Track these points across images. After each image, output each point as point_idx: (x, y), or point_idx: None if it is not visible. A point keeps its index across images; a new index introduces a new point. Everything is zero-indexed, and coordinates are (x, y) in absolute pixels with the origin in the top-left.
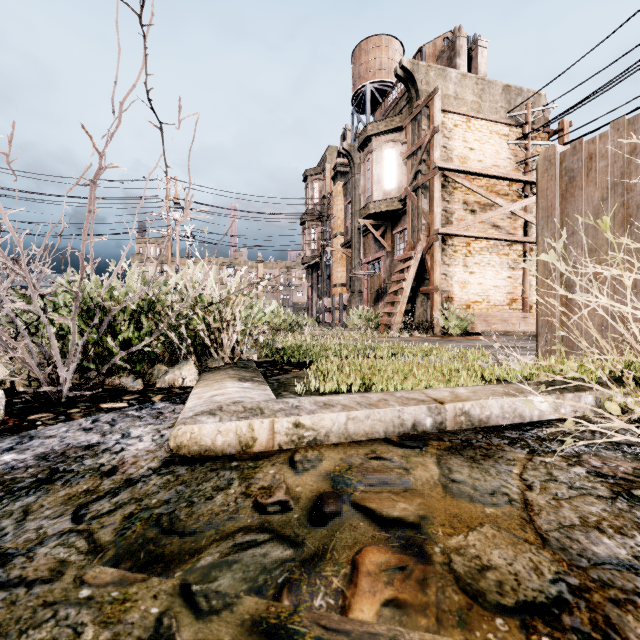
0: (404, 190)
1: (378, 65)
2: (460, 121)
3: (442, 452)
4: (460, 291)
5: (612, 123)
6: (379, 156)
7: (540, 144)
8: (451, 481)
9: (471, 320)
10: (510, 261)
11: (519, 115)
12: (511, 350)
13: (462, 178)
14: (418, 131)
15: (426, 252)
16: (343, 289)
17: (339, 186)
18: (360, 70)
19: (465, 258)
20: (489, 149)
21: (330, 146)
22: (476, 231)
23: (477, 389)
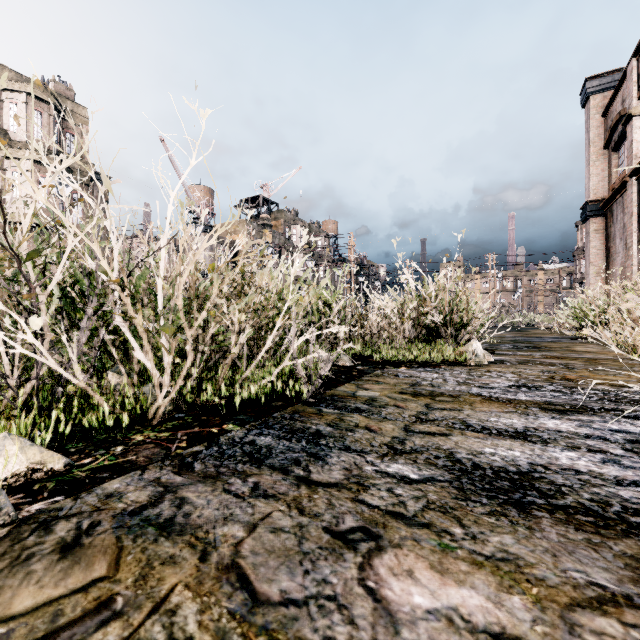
0: None
1: None
2: None
3: None
4: None
5: None
6: None
7: None
8: None
9: None
10: None
11: None
12: None
13: None
14: None
15: None
16: None
17: None
18: None
19: None
20: None
21: None
22: None
23: None
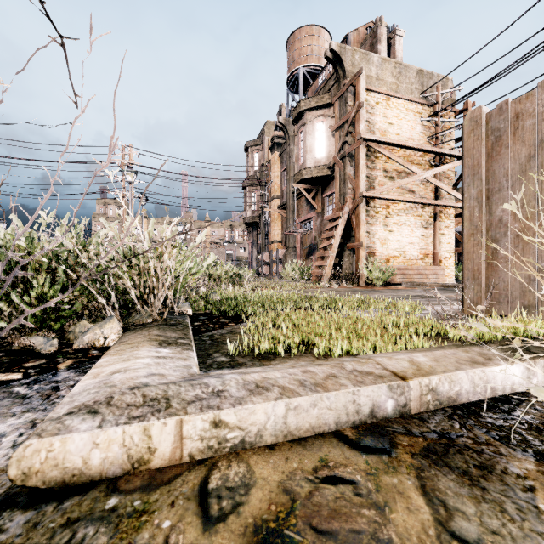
0: (333, 158)
1: (309, 51)
2: (381, 99)
3: (420, 461)
4: (381, 247)
5: (540, 82)
6: (311, 128)
7: (448, 121)
8: (460, 542)
9: (391, 272)
10: (423, 221)
11: (430, 96)
12: (432, 300)
13: (383, 148)
14: (345, 107)
15: (352, 213)
16: (279, 245)
17: (276, 155)
18: (294, 55)
19: (385, 218)
20: (405, 124)
21: (268, 121)
22: (394, 195)
23: (438, 356)
